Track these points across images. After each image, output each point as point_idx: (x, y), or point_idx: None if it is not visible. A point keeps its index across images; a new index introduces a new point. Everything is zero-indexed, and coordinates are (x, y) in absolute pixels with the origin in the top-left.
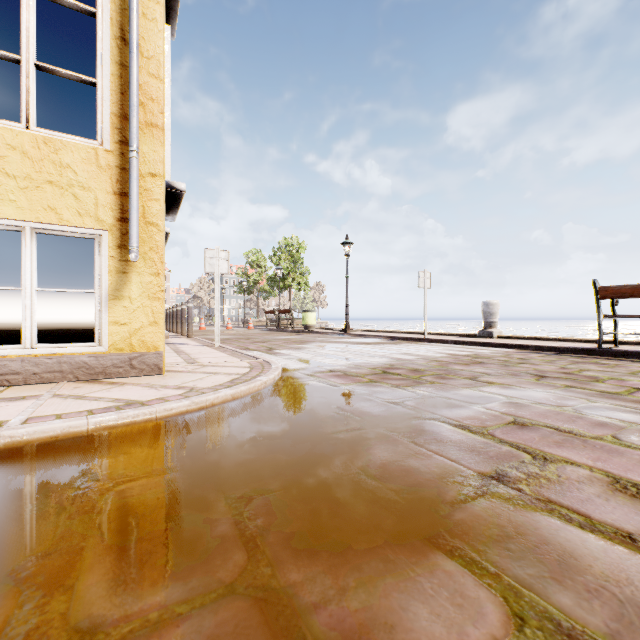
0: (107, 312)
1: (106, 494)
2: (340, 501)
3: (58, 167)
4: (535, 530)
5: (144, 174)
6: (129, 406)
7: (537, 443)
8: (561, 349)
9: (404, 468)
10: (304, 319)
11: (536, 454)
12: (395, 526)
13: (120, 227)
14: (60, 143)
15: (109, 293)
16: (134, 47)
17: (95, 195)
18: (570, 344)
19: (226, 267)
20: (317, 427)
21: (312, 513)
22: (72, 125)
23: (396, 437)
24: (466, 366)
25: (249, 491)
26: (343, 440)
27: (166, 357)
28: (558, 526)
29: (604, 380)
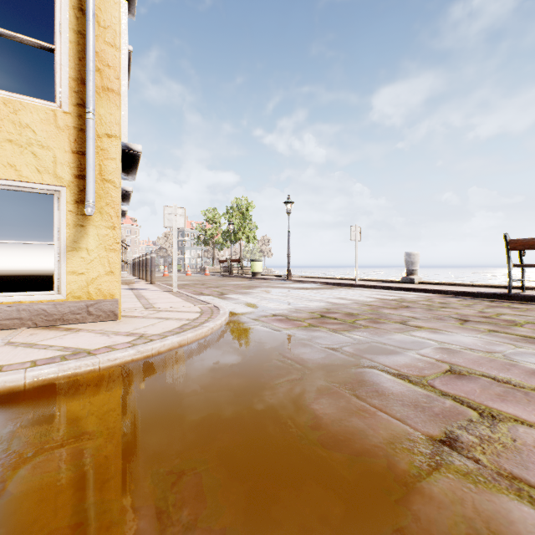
0: (65, 262)
1: (20, 468)
2: (280, 478)
3: (17, 127)
4: (509, 525)
5: (101, 135)
6: (75, 356)
7: (479, 396)
8: (475, 294)
9: (348, 429)
10: (252, 267)
11: (482, 410)
12: (344, 519)
13: (78, 184)
14: (19, 104)
15: (67, 245)
16: (90, 16)
17: (54, 153)
18: (482, 289)
19: (183, 222)
20: (259, 377)
21: (248, 497)
22: (49, 99)
23: (337, 389)
24: (395, 310)
25: (180, 463)
26: (284, 393)
27: (127, 302)
28: (534, 518)
29: (522, 324)
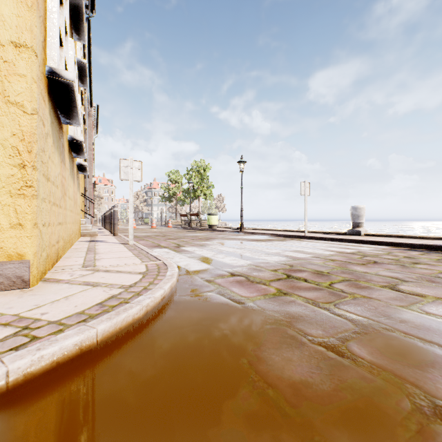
0: None
1: None
2: None
3: None
4: None
5: (3, 42)
6: None
7: None
8: (433, 247)
9: None
10: (209, 220)
11: None
12: None
13: None
14: None
15: None
16: None
17: None
18: (434, 242)
19: (139, 175)
20: None
21: None
22: None
23: None
24: (366, 267)
25: None
26: None
27: (70, 257)
28: None
29: None
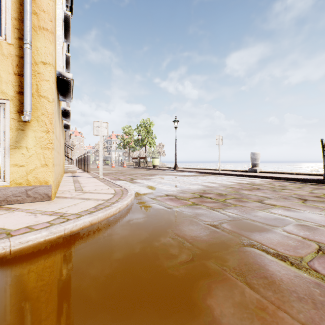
0: (9, 157)
1: None
2: None
3: None
4: None
5: (37, 62)
6: None
7: None
8: (300, 179)
9: None
10: (153, 162)
11: None
12: None
13: (19, 98)
14: None
15: (10, 144)
16: None
17: None
18: (303, 176)
19: (106, 132)
20: (154, 258)
21: None
22: None
23: (227, 274)
24: (250, 191)
25: None
26: (178, 280)
27: (65, 186)
28: None
29: None
